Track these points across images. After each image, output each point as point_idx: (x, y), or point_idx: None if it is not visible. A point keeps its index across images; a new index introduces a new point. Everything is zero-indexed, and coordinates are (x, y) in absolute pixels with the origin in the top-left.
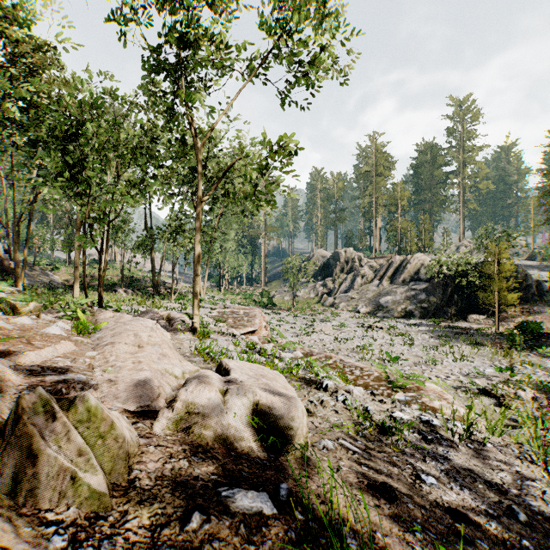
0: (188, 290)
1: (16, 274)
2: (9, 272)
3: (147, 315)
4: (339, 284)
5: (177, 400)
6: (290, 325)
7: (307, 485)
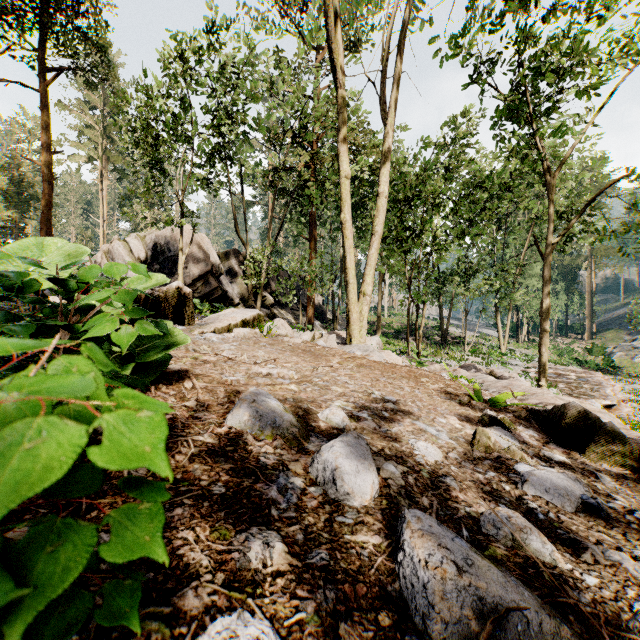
0: (478, 341)
1: (333, 322)
2: (326, 321)
3: (468, 370)
4: None
5: None
6: None
7: None
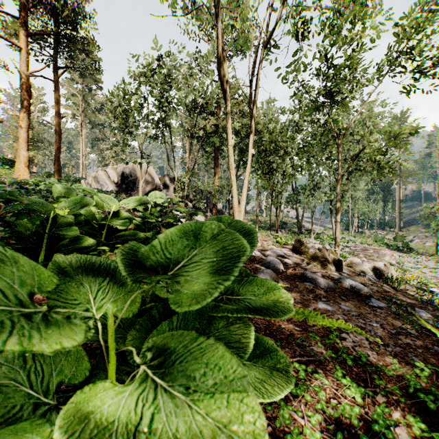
0: (322, 232)
1: None
2: None
3: None
4: None
5: (347, 259)
6: (429, 269)
7: (387, 276)
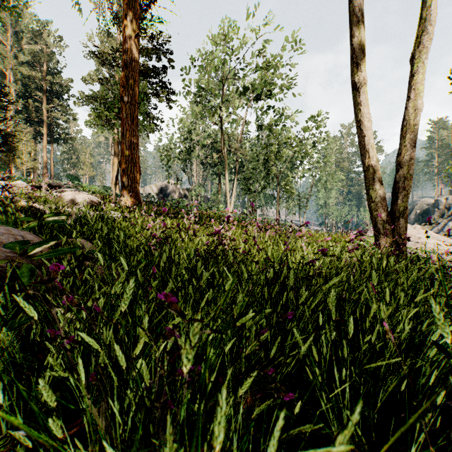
0: None
1: None
2: None
3: None
4: (432, 227)
5: None
6: None
7: None
